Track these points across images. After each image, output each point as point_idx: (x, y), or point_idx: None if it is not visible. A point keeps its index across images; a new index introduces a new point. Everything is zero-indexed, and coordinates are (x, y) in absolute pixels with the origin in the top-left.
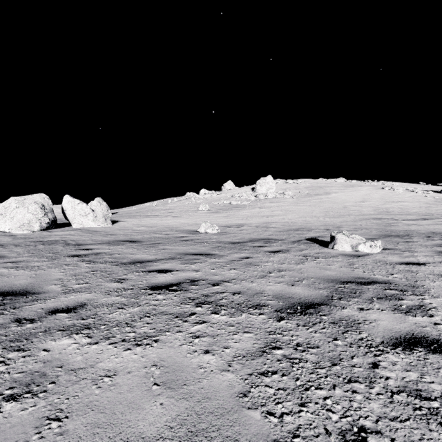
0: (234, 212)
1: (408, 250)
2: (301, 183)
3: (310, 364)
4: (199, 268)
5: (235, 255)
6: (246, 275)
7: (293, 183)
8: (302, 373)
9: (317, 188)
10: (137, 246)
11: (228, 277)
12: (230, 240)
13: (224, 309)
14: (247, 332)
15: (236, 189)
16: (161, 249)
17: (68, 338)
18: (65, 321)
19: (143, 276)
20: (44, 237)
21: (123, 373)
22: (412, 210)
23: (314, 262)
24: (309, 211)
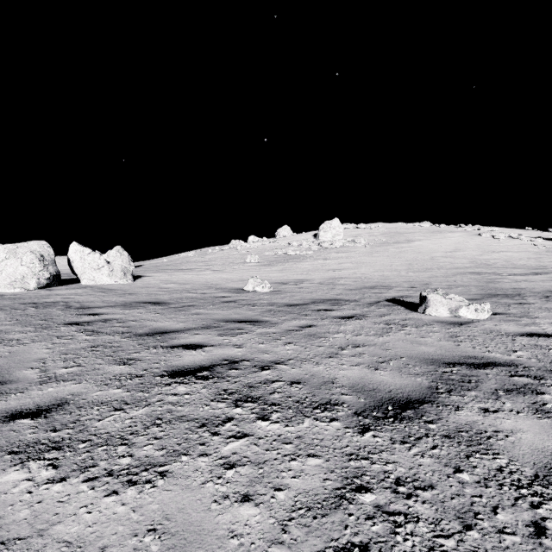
0: (291, 264)
1: (525, 315)
2: (376, 228)
3: (425, 526)
4: (242, 343)
5: (293, 322)
6: (308, 352)
7: (366, 228)
8: (413, 548)
9: (396, 234)
10: (162, 309)
11: (284, 356)
12: (286, 302)
13: (277, 411)
14: (313, 455)
15: (294, 236)
16: (194, 314)
17: (18, 468)
18: (25, 434)
19: (162, 355)
20: (40, 298)
21: (93, 550)
22: (519, 263)
23: (402, 332)
24: (387, 264)
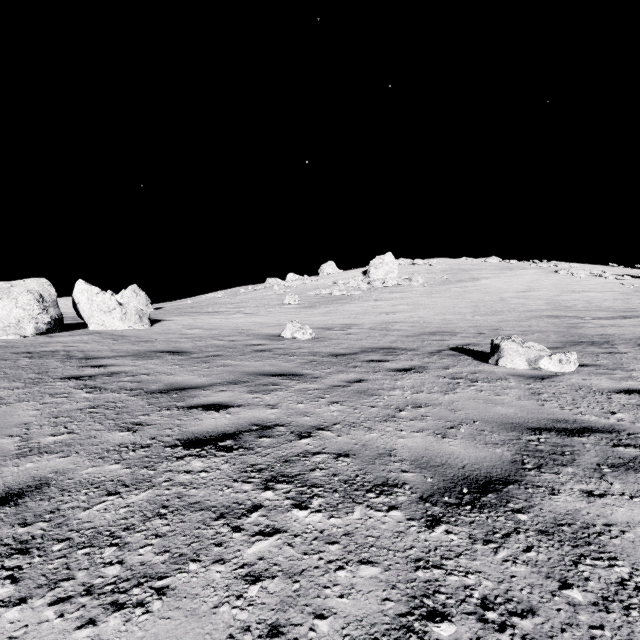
0: (337, 307)
1: (619, 367)
2: (435, 264)
3: None
4: (277, 402)
5: (339, 376)
6: (358, 414)
7: (424, 264)
8: None
9: (459, 271)
10: (182, 360)
11: (328, 419)
12: (330, 350)
13: (319, 496)
14: (367, 562)
15: (340, 273)
16: (220, 366)
17: None
18: None
19: (176, 418)
20: (37, 346)
21: None
22: (604, 304)
23: (472, 388)
24: (449, 305)
